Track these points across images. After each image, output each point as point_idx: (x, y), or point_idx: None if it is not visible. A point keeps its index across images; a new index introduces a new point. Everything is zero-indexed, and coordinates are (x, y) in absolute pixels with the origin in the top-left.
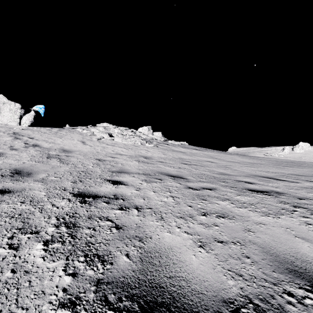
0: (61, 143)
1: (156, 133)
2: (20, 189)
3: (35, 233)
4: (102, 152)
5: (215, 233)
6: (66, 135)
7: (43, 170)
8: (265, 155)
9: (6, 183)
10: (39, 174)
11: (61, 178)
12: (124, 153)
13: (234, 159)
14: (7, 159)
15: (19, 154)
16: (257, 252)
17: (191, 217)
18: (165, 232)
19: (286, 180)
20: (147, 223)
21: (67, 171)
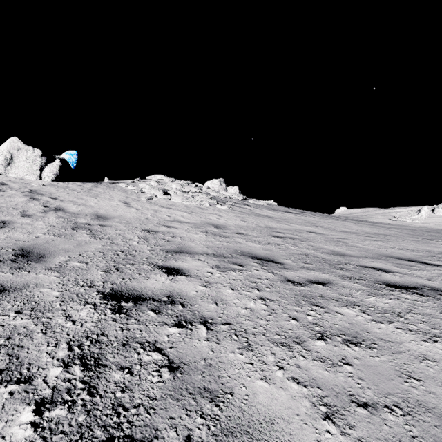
0: (96, 205)
1: (231, 189)
2: (21, 284)
3: (26, 382)
4: (153, 218)
5: (349, 382)
6: (104, 193)
7: (63, 250)
8: (392, 219)
9: (1, 273)
10: (56, 257)
11: (88, 264)
12: (185, 219)
13: (348, 228)
14: (14, 232)
15: (32, 223)
16: (440, 435)
17: (300, 343)
18: (256, 378)
19: (439, 264)
20: (224, 356)
21: (98, 252)
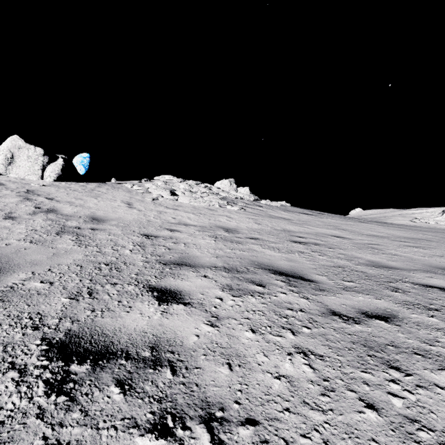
0: (94, 206)
1: (241, 189)
2: None
3: None
4: (156, 220)
5: None
6: (106, 194)
7: (30, 263)
8: (413, 221)
9: None
10: (14, 273)
11: (52, 285)
12: (192, 222)
13: (375, 231)
14: None
15: (12, 226)
16: None
17: None
18: None
19: None
20: None
21: (76, 265)
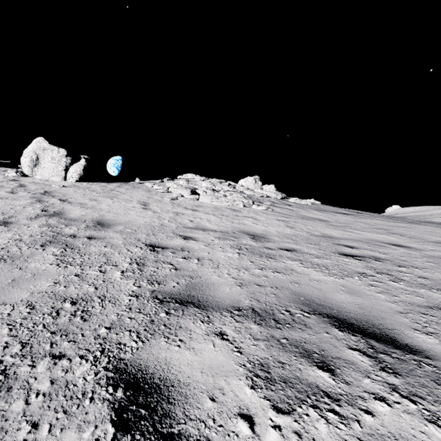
0: (106, 208)
1: (267, 187)
2: None
3: None
4: (170, 224)
5: None
6: (124, 194)
7: None
8: None
9: None
10: None
11: None
12: (212, 225)
13: (440, 236)
14: None
15: None
16: None
17: None
18: None
19: None
20: None
21: (26, 304)
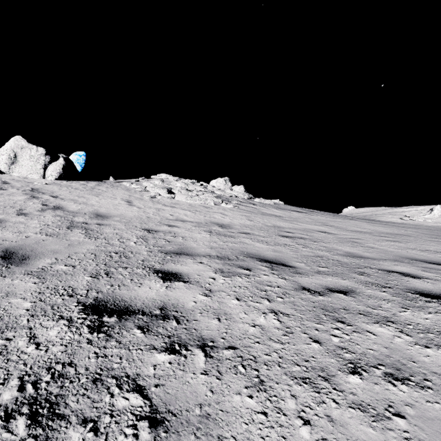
0: (97, 204)
1: (236, 188)
2: None
3: None
4: (155, 217)
5: None
6: (106, 192)
7: (52, 252)
8: (403, 219)
9: None
10: (41, 259)
11: (75, 268)
12: (188, 218)
13: (360, 227)
14: (4, 231)
15: (26, 222)
16: None
17: (328, 379)
18: (272, 440)
19: None
20: (227, 401)
21: (90, 253)
